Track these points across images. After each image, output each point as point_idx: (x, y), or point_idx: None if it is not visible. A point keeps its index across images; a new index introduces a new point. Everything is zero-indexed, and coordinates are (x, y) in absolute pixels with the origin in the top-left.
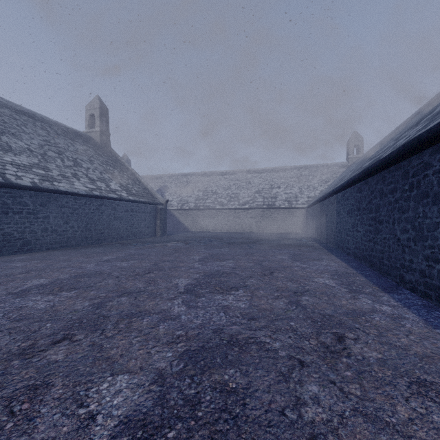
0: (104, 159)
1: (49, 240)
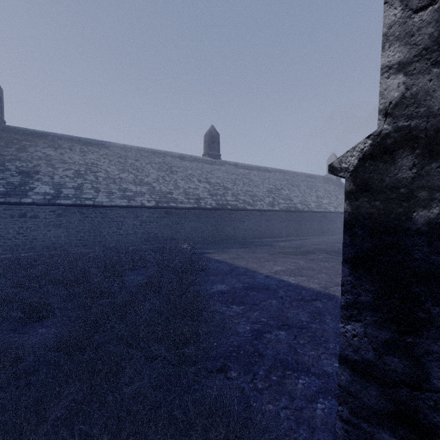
0: (342, 190)
1: (337, 231)
